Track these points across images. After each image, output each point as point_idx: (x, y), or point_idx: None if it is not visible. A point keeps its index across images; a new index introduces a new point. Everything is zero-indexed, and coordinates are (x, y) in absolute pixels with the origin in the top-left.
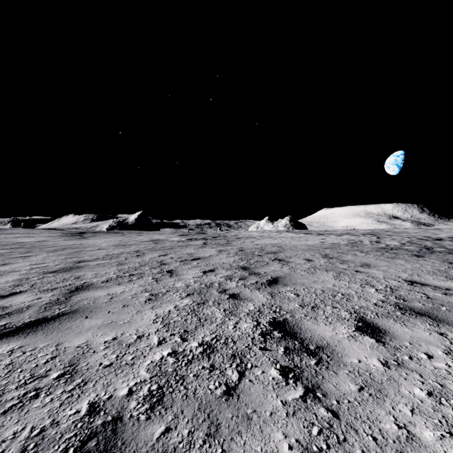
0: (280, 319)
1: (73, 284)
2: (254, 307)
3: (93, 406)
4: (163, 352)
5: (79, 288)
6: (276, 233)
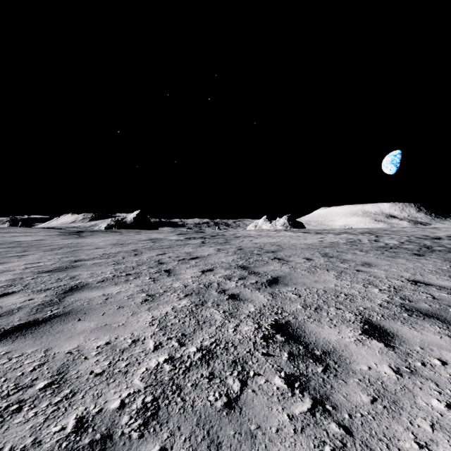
0: (282, 321)
1: (68, 284)
2: (255, 308)
3: (80, 422)
4: (159, 359)
5: (74, 288)
6: (274, 232)
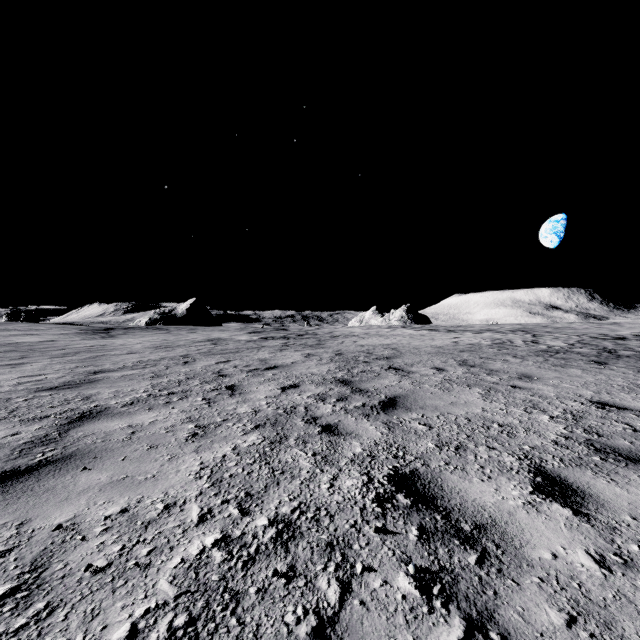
0: (406, 471)
1: (78, 408)
2: (362, 448)
3: None
4: (205, 539)
5: (85, 415)
6: (388, 329)
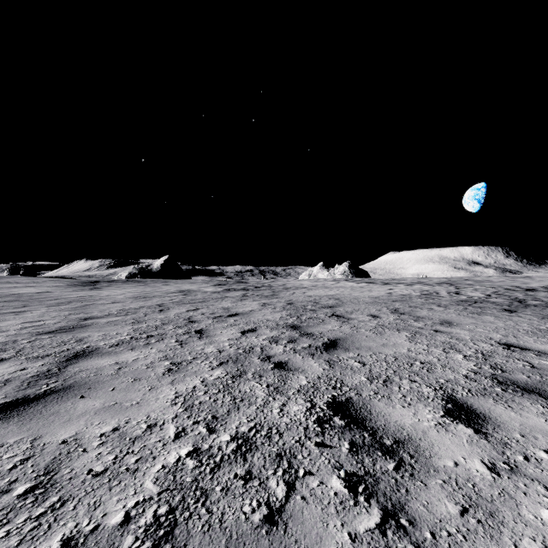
0: (342, 399)
1: (73, 348)
2: (307, 381)
3: (67, 545)
4: (180, 451)
5: (79, 354)
6: (332, 282)
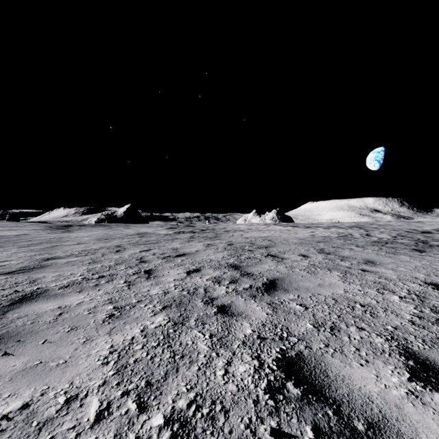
0: (292, 354)
1: (23, 291)
2: (251, 329)
3: None
4: None
5: (26, 297)
6: (264, 226)
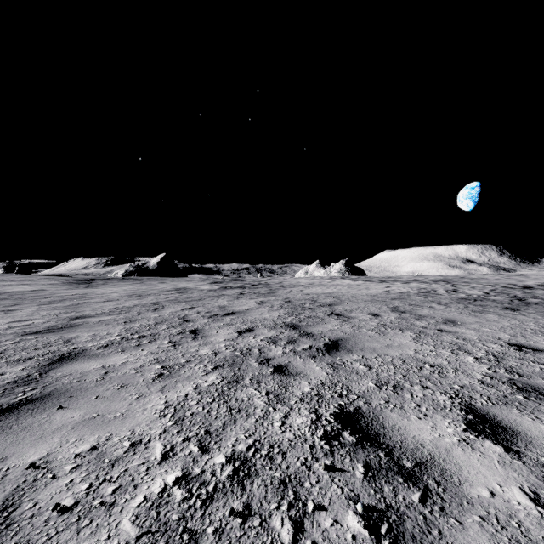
0: (350, 409)
1: (59, 350)
2: (310, 388)
3: None
4: (167, 477)
5: (65, 357)
6: (329, 280)
